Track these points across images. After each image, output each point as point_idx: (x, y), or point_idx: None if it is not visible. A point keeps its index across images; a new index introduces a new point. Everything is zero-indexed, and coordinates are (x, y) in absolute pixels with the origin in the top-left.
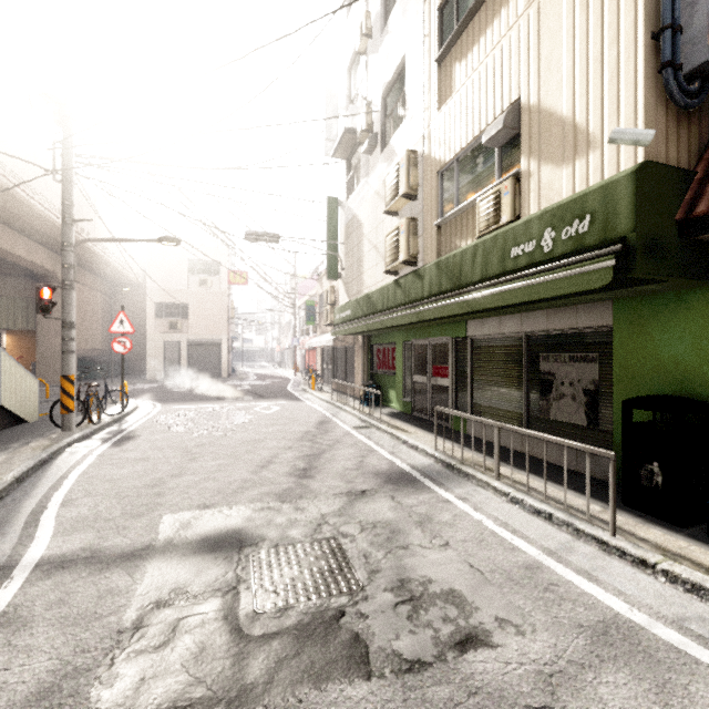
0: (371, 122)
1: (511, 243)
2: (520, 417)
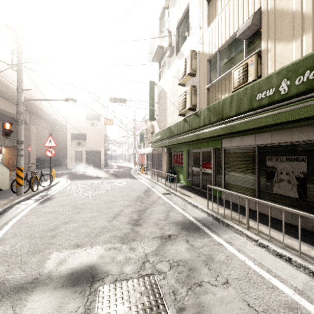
0: (171, 41)
1: (256, 91)
2: (253, 190)
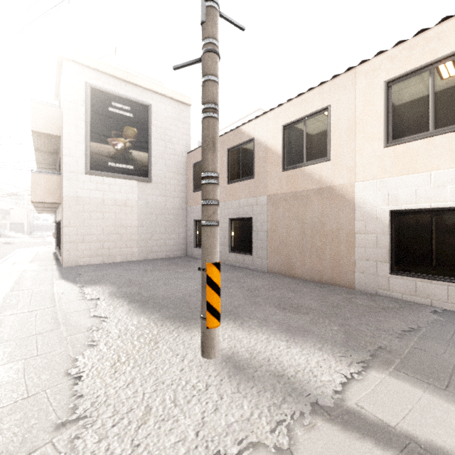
0: None
1: None
2: None
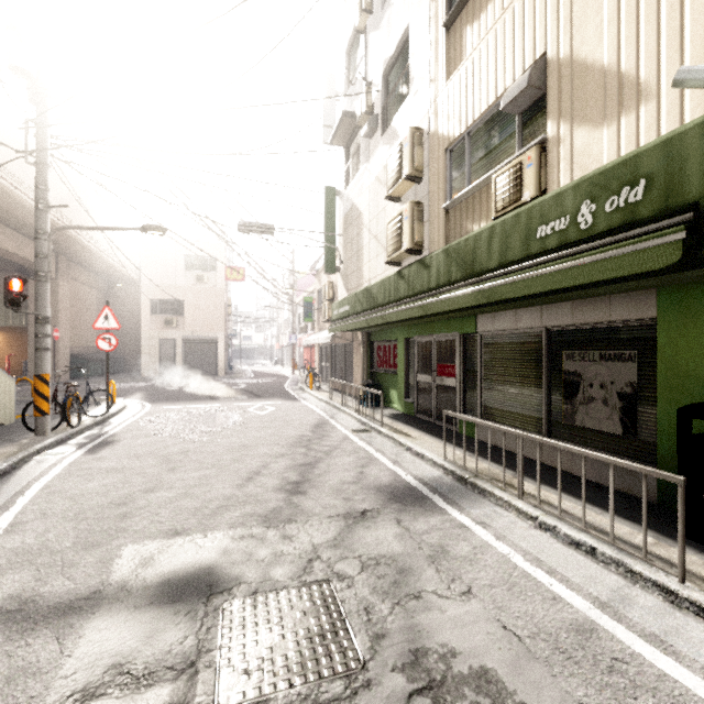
0: (371, 103)
1: (537, 221)
2: (539, 422)
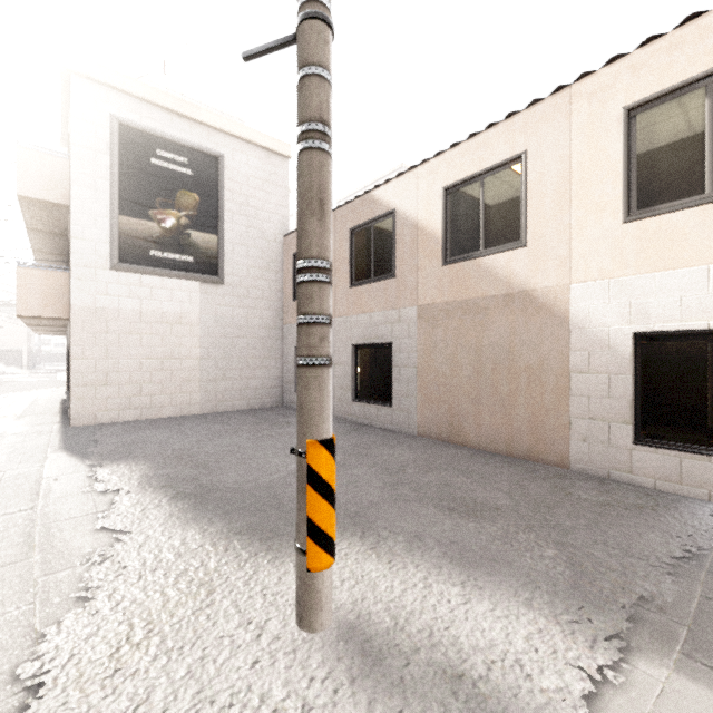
0: None
1: None
2: None
